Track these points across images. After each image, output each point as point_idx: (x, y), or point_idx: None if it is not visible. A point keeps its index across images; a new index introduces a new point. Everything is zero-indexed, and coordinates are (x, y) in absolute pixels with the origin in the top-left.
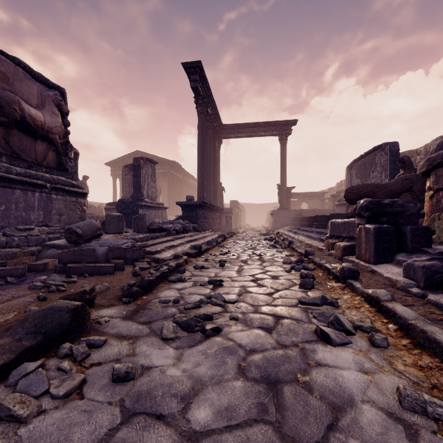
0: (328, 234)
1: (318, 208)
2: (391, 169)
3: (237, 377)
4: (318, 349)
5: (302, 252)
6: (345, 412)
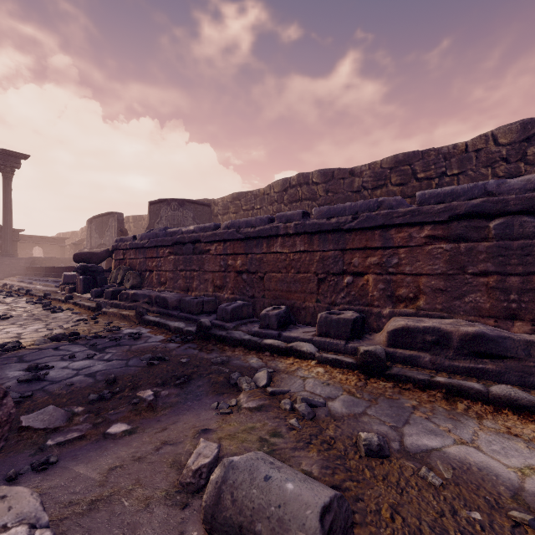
0: (62, 282)
1: (57, 254)
2: (119, 233)
3: (26, 320)
4: (52, 314)
5: (42, 295)
6: (58, 317)
